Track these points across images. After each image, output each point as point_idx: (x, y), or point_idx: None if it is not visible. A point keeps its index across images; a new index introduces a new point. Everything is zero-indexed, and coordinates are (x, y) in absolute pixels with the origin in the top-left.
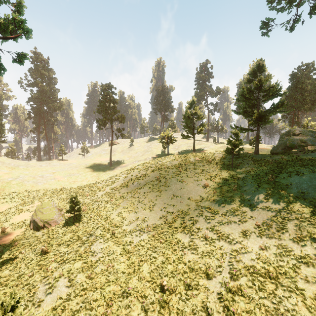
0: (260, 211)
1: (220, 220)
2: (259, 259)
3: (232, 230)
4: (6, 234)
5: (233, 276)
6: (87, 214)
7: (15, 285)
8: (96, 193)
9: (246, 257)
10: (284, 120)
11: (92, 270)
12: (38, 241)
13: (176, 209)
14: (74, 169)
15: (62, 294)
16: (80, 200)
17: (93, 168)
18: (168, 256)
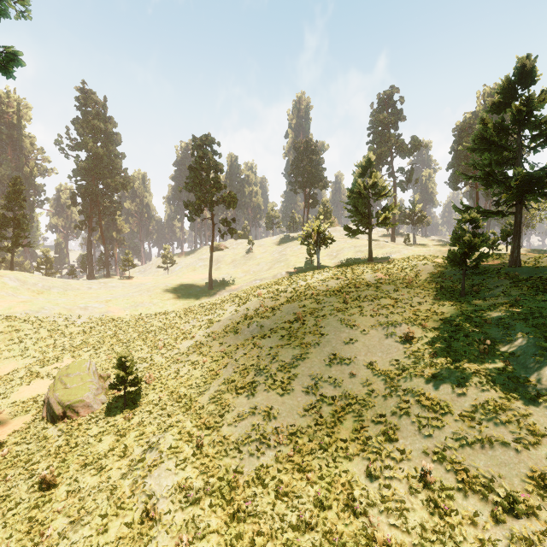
0: None
1: (459, 432)
2: None
3: (500, 466)
4: None
5: None
6: (153, 391)
7: None
8: (176, 343)
9: None
10: None
11: None
12: (47, 450)
13: (341, 389)
14: (144, 294)
15: None
16: (147, 356)
17: (178, 293)
18: (328, 528)
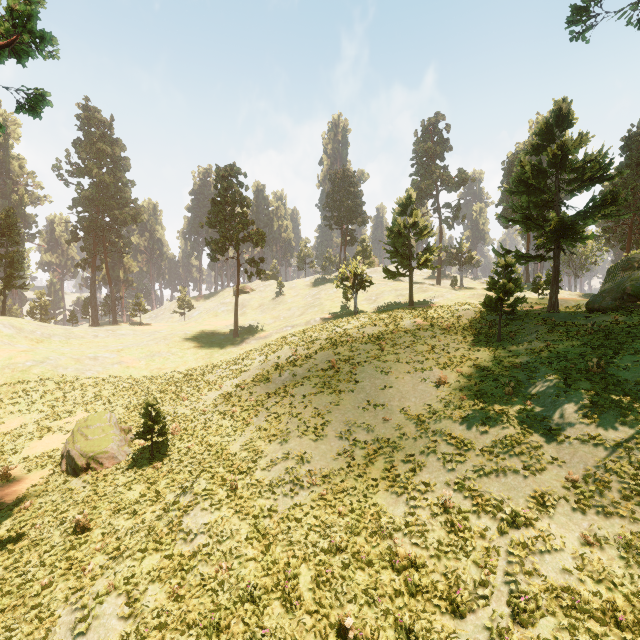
0: (576, 446)
1: (478, 465)
2: (584, 572)
3: (510, 491)
4: (10, 482)
5: (521, 615)
6: (181, 441)
7: (9, 606)
8: (202, 394)
9: (549, 563)
10: (607, 238)
11: (182, 576)
12: (73, 500)
13: (374, 434)
14: (161, 342)
15: (110, 636)
16: (169, 409)
17: (199, 341)
18: (357, 549)
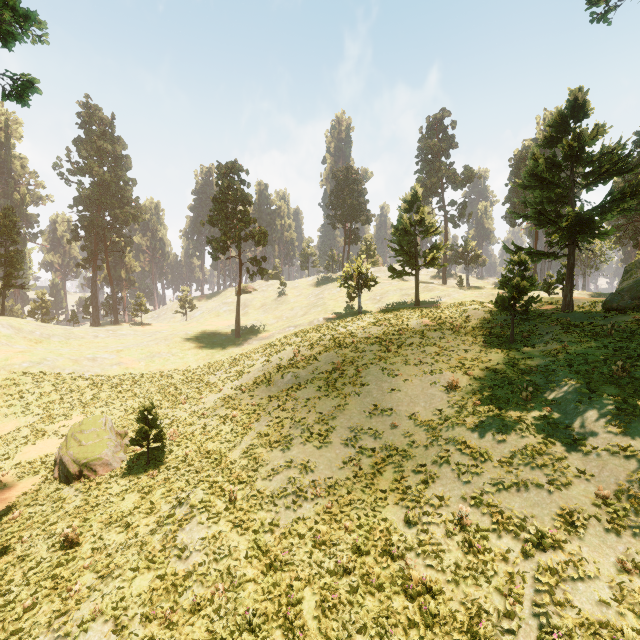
0: (605, 458)
1: (497, 477)
2: (624, 604)
3: (533, 507)
4: (1, 490)
5: None
6: (178, 447)
7: None
8: (201, 397)
9: (582, 593)
10: (619, 236)
11: (175, 599)
12: (64, 510)
13: (382, 441)
14: (161, 343)
15: None
16: (168, 412)
17: (200, 342)
18: (366, 571)
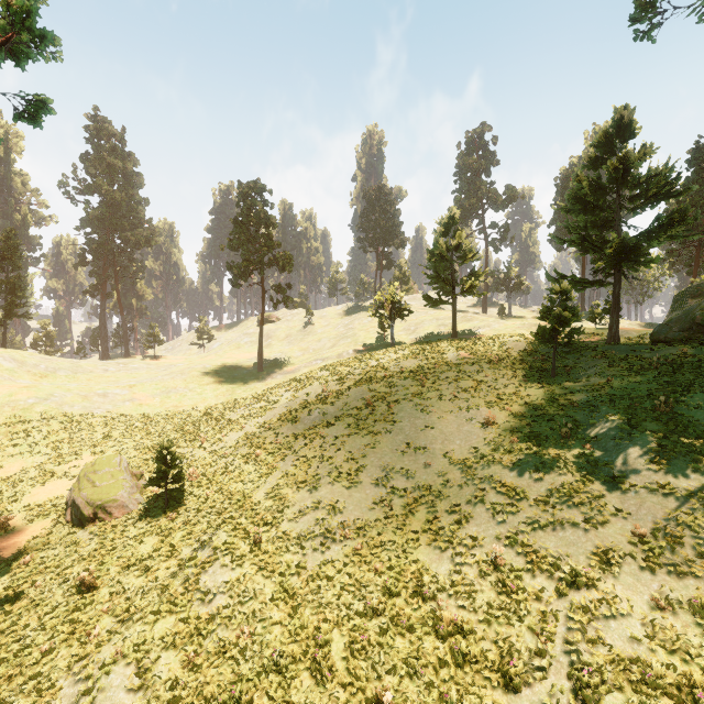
0: (643, 496)
1: (532, 516)
2: (655, 641)
3: (569, 546)
4: (9, 534)
5: (584, 691)
6: (199, 488)
7: (5, 676)
8: (222, 435)
9: (614, 630)
10: (672, 262)
11: (199, 643)
12: (79, 554)
13: (415, 480)
14: (177, 377)
15: None
16: (186, 451)
17: (219, 376)
18: (396, 612)
